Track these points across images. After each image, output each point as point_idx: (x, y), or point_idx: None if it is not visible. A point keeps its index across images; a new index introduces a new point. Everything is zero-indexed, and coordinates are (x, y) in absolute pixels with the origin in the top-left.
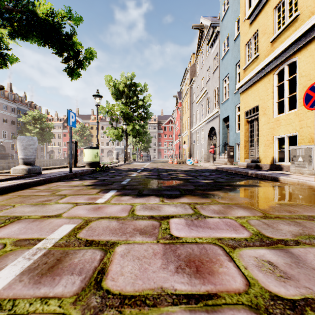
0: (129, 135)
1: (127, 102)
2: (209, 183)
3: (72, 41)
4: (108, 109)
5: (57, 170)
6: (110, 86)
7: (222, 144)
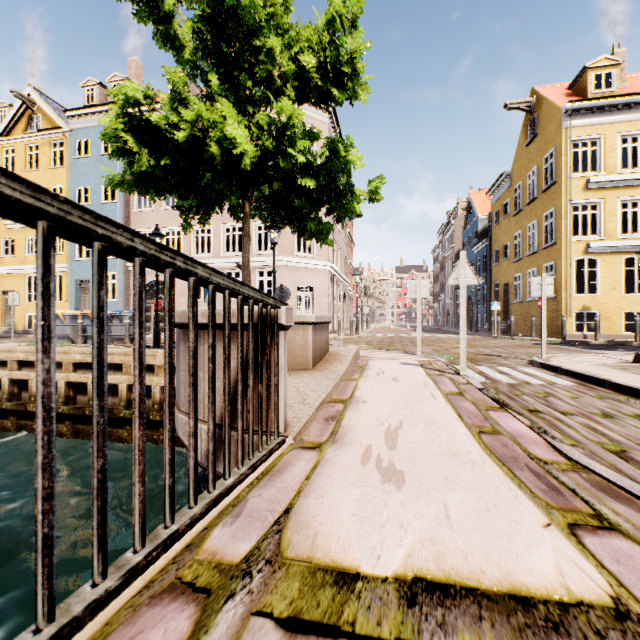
0: None
1: None
2: None
3: None
4: None
5: None
6: None
7: None
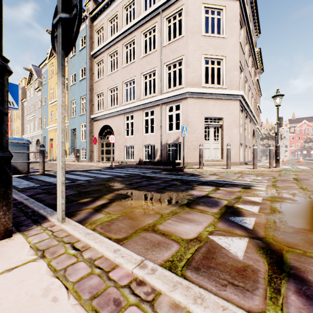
0: None
1: None
2: None
3: None
4: None
5: None
6: None
7: None
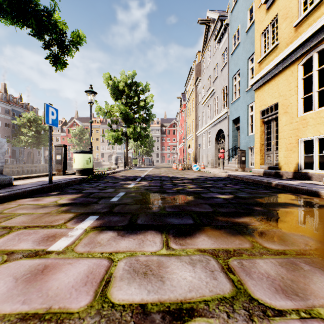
0: (129, 138)
1: (128, 102)
2: (229, 200)
3: (53, 19)
4: (107, 110)
5: (39, 178)
6: (109, 85)
7: (231, 148)
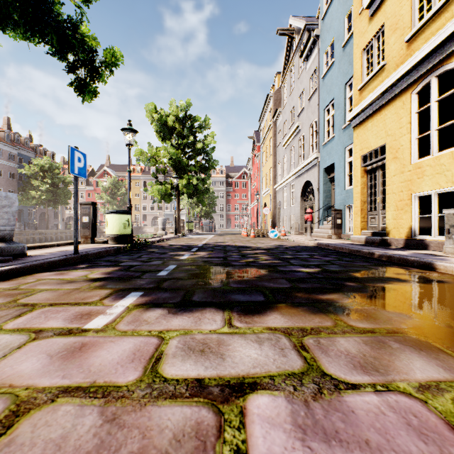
0: (182, 194)
1: (179, 143)
2: (314, 274)
3: (80, 33)
4: (151, 155)
5: (60, 248)
6: (153, 120)
7: (323, 208)
